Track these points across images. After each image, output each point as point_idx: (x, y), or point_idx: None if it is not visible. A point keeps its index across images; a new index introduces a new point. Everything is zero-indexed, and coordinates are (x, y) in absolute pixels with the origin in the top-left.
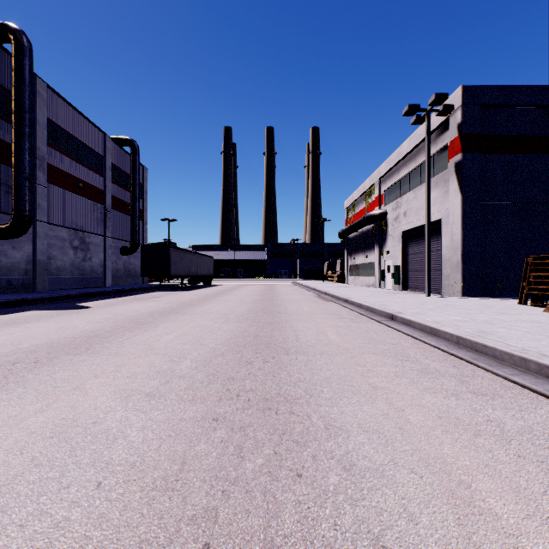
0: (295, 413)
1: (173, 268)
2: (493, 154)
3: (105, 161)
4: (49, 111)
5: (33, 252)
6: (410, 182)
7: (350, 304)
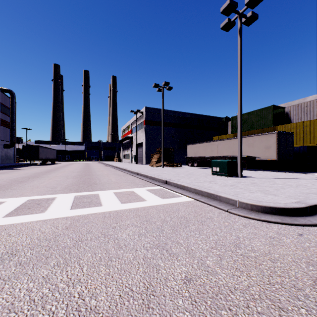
0: (92, 172)
1: (40, 155)
2: (154, 126)
3: None
4: None
5: None
6: (138, 128)
7: (112, 166)
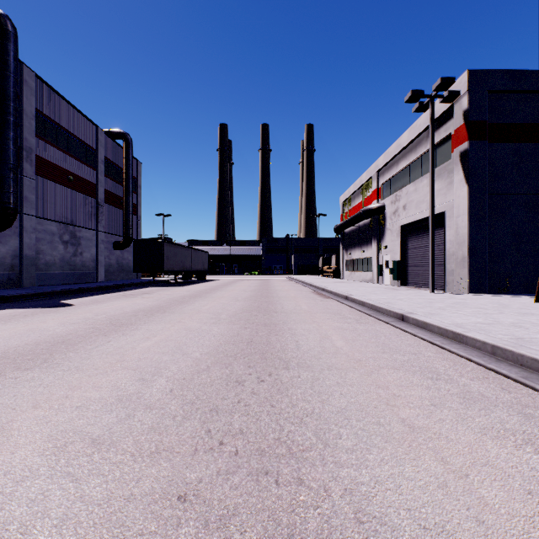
0: (305, 481)
1: (166, 263)
2: (501, 143)
3: (97, 154)
4: (37, 101)
5: (19, 247)
6: (410, 174)
7: (351, 301)
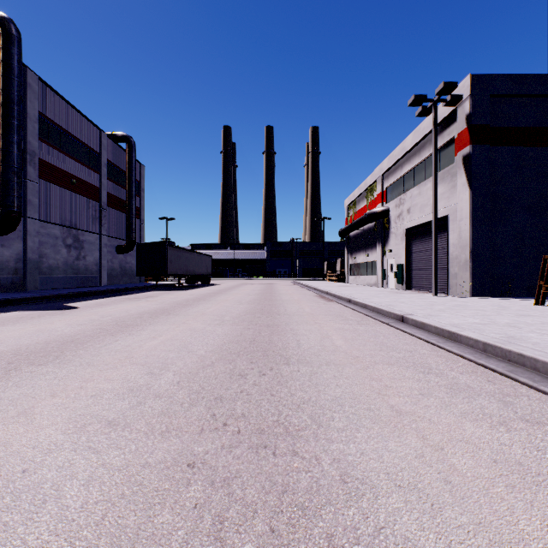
0: (299, 453)
1: (170, 266)
2: (503, 147)
3: (100, 157)
4: (40, 105)
5: (23, 250)
6: (414, 177)
7: (353, 304)
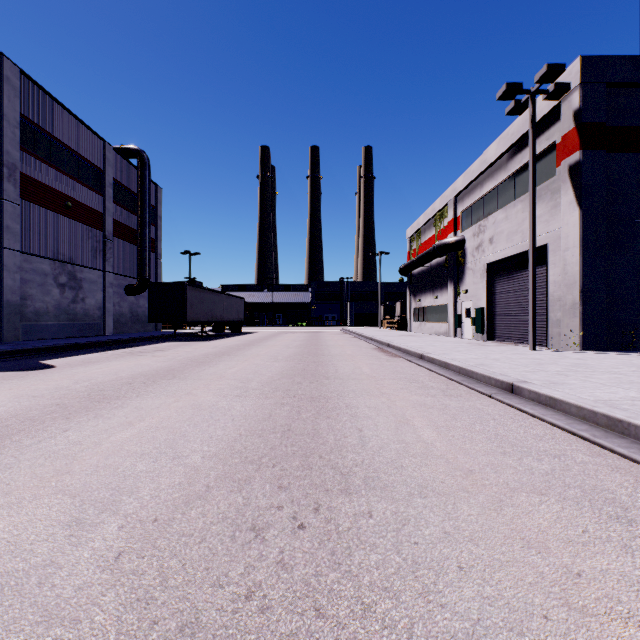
0: None
1: (190, 311)
2: (623, 153)
3: (103, 175)
4: (23, 105)
5: None
6: (498, 198)
7: (428, 361)
